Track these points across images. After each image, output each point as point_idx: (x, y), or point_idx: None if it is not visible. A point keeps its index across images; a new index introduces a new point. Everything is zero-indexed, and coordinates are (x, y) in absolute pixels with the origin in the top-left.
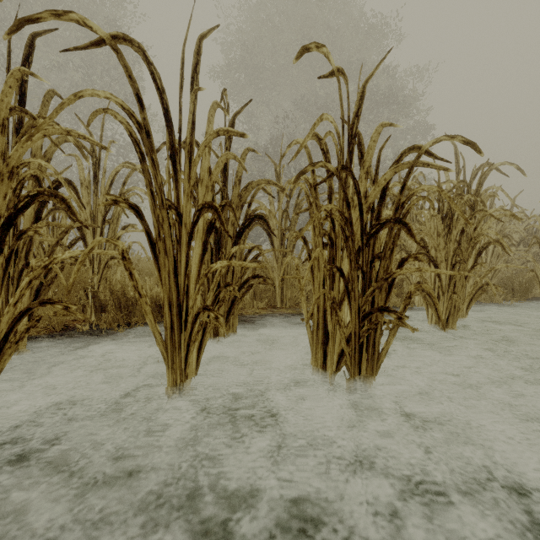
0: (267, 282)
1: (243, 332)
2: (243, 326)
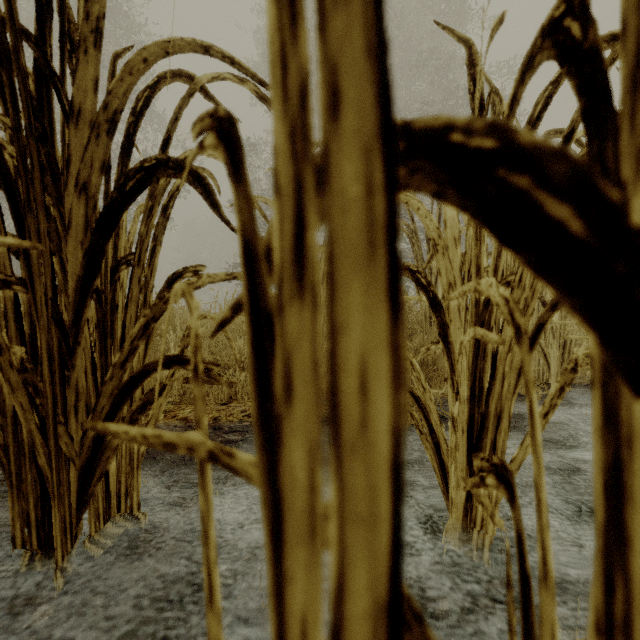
0: (212, 374)
1: (179, 494)
2: (190, 470)
